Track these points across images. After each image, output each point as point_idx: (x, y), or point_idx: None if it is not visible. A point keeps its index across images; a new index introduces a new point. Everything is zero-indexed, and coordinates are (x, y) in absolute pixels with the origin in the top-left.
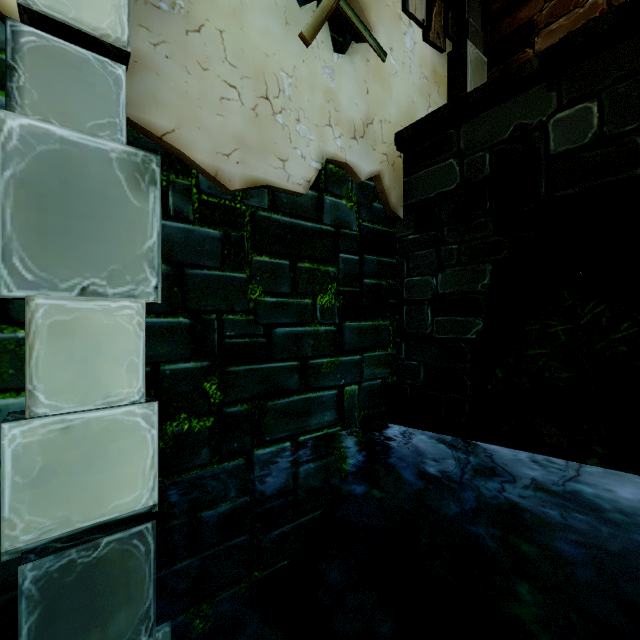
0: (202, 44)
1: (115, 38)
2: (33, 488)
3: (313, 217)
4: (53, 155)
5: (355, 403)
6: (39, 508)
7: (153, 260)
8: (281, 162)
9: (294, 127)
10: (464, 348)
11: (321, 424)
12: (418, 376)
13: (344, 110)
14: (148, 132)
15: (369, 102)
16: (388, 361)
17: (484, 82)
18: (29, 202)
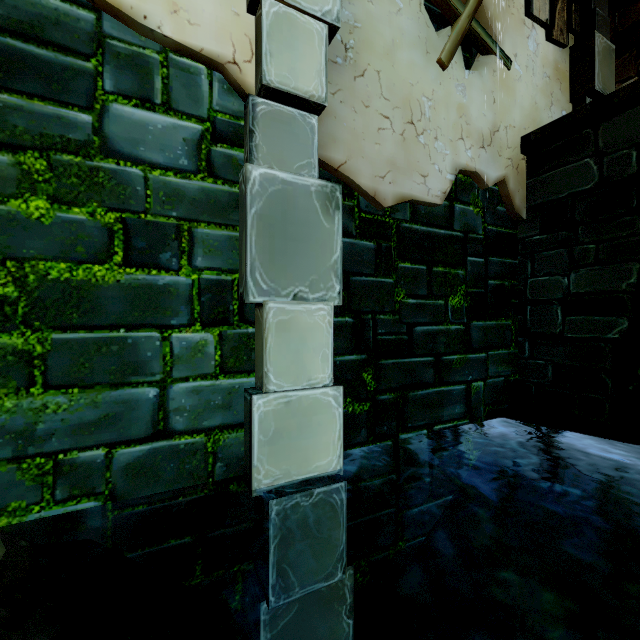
0: (365, 86)
1: (317, 97)
2: (269, 445)
3: (445, 225)
4: (277, 194)
5: (481, 398)
6: (272, 461)
7: (337, 270)
8: (422, 178)
9: (433, 145)
10: (604, 348)
11: (452, 416)
12: (545, 375)
13: (474, 122)
14: (328, 166)
15: (495, 111)
16: (510, 360)
17: (612, 71)
18: (264, 231)
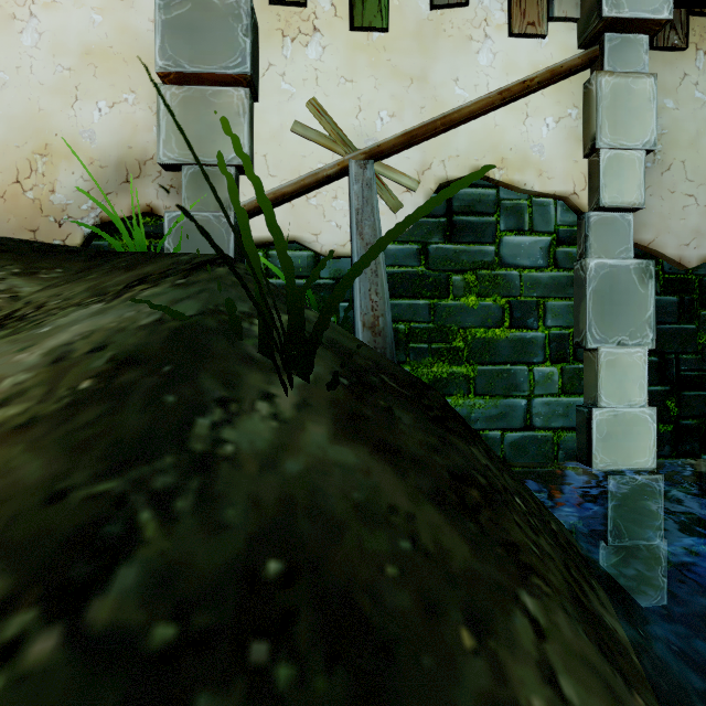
0: (670, 177)
1: (637, 203)
2: (603, 442)
3: None
4: (606, 275)
5: None
6: (605, 452)
7: (650, 323)
8: None
9: None
10: None
11: None
12: None
13: None
14: (638, 245)
15: None
16: None
17: None
18: (597, 301)
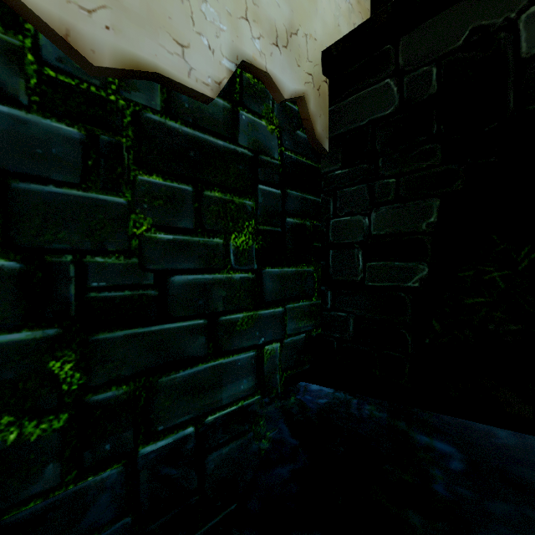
0: None
1: None
2: None
3: (225, 134)
4: None
5: (277, 364)
6: None
7: None
8: (179, 47)
9: (198, 5)
10: (404, 298)
11: (235, 396)
12: (347, 329)
13: (264, 7)
14: None
15: (293, 8)
16: (312, 312)
17: None
18: None
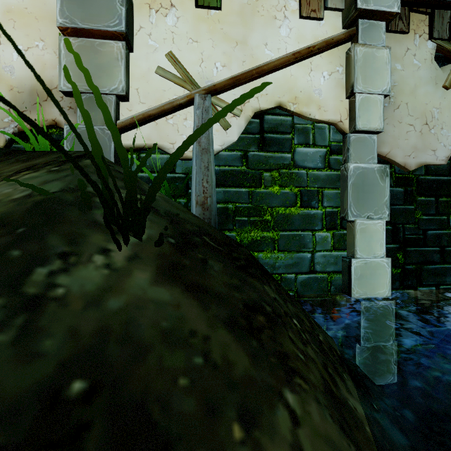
0: (399, 112)
1: (379, 128)
2: (358, 280)
3: (447, 174)
4: (360, 173)
5: None
6: (359, 287)
7: (387, 205)
8: (433, 152)
9: (439, 132)
10: None
11: None
12: None
13: None
14: (380, 155)
15: None
16: None
17: None
18: (354, 190)
